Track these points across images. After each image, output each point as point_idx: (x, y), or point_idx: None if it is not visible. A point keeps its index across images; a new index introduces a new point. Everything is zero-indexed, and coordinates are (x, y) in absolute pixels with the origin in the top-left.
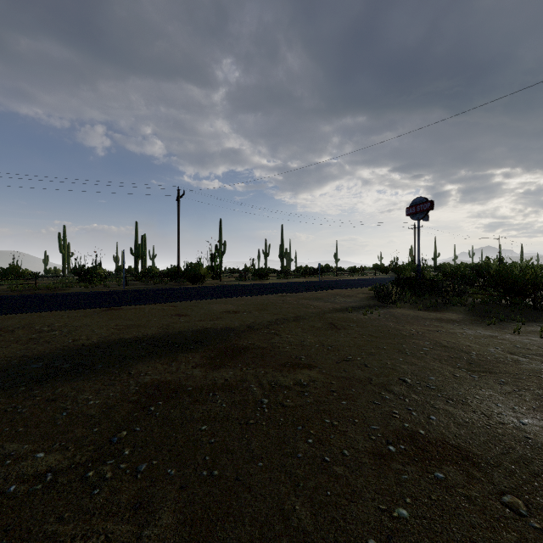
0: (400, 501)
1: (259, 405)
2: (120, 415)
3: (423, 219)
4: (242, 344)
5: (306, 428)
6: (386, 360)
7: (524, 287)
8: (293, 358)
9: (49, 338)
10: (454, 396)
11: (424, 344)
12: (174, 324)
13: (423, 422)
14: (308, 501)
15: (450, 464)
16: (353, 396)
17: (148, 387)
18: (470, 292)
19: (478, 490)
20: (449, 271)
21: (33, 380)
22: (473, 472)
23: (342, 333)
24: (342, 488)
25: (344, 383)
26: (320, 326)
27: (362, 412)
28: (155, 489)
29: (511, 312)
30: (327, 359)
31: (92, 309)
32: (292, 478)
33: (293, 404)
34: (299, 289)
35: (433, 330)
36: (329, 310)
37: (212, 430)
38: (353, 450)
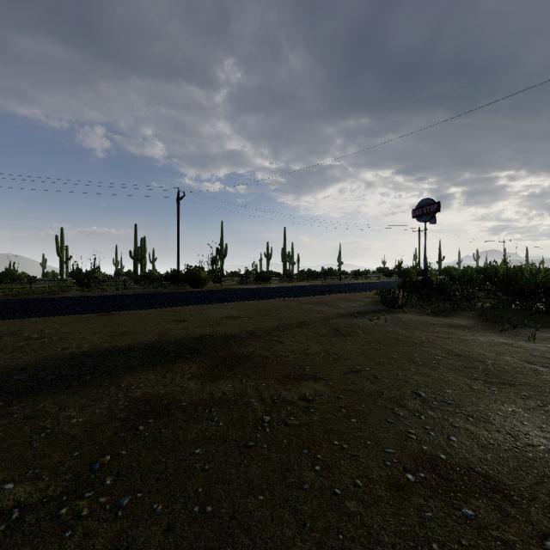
0: (426, 548)
1: (259, 423)
2: (104, 435)
3: (430, 221)
4: (242, 353)
5: (313, 452)
6: (397, 370)
7: (536, 291)
8: (296, 368)
9: (37, 347)
10: (474, 413)
11: (436, 353)
12: (171, 331)
13: (443, 445)
14: (316, 547)
15: (478, 497)
16: (363, 413)
17: (139, 402)
18: (479, 296)
19: (515, 532)
20: (455, 275)
21: (13, 394)
22: (507, 507)
23: (348, 341)
24: (356, 529)
25: (352, 397)
26: (324, 332)
27: (374, 432)
28: (137, 531)
29: (522, 317)
30: (334, 369)
31: (86, 314)
32: (297, 517)
33: (298, 422)
34: (302, 293)
35: (444, 337)
36: (334, 316)
37: (207, 454)
38: (366, 480)
